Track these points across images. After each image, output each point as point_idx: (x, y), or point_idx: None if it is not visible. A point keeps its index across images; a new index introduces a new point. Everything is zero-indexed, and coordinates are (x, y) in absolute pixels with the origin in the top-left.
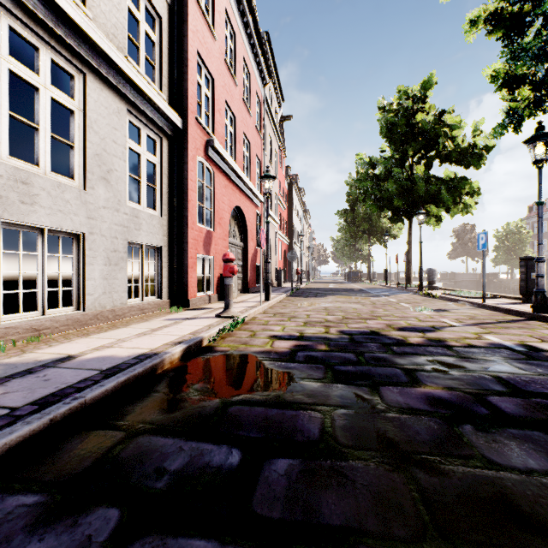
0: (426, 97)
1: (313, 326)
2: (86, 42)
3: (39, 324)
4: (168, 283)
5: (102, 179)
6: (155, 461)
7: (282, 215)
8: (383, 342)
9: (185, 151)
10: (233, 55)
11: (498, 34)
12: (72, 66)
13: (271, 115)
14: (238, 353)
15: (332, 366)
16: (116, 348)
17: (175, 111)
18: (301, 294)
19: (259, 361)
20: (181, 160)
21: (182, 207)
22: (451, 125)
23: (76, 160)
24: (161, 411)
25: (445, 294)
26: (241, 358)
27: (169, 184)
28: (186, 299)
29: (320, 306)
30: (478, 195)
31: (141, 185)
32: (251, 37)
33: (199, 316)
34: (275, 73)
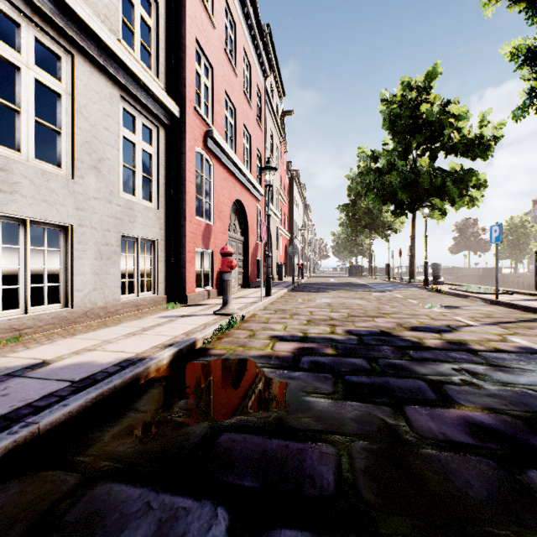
0: (431, 87)
1: (317, 325)
2: (73, 20)
3: (20, 323)
4: (165, 278)
5: (92, 168)
6: (109, 529)
7: (284, 210)
8: (396, 344)
9: (183, 141)
10: (233, 45)
11: (522, 5)
12: (59, 46)
13: (272, 109)
14: (235, 357)
15: (342, 375)
16: (99, 352)
17: (172, 100)
18: (303, 289)
19: (257, 369)
20: (179, 150)
21: (180, 199)
22: (457, 115)
23: (63, 147)
24: (134, 440)
25: (452, 290)
26: (238, 364)
27: (167, 175)
28: (183, 294)
29: (323, 301)
30: (484, 188)
31: (136, 176)
32: (252, 28)
33: (195, 313)
34: (276, 66)
